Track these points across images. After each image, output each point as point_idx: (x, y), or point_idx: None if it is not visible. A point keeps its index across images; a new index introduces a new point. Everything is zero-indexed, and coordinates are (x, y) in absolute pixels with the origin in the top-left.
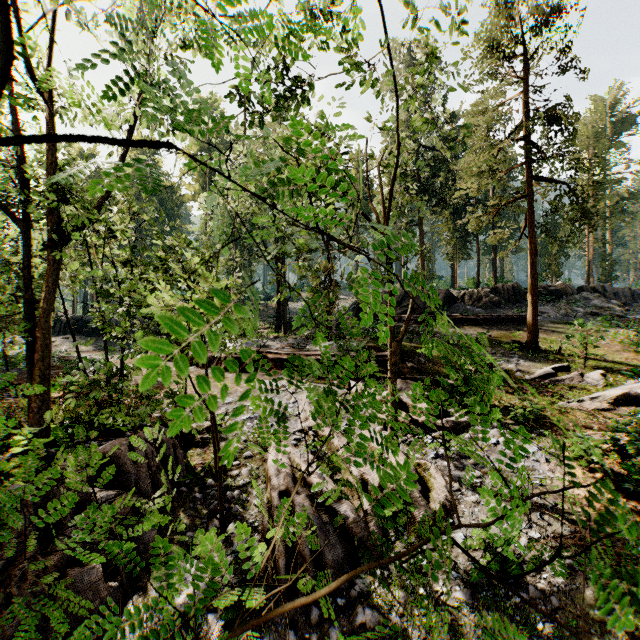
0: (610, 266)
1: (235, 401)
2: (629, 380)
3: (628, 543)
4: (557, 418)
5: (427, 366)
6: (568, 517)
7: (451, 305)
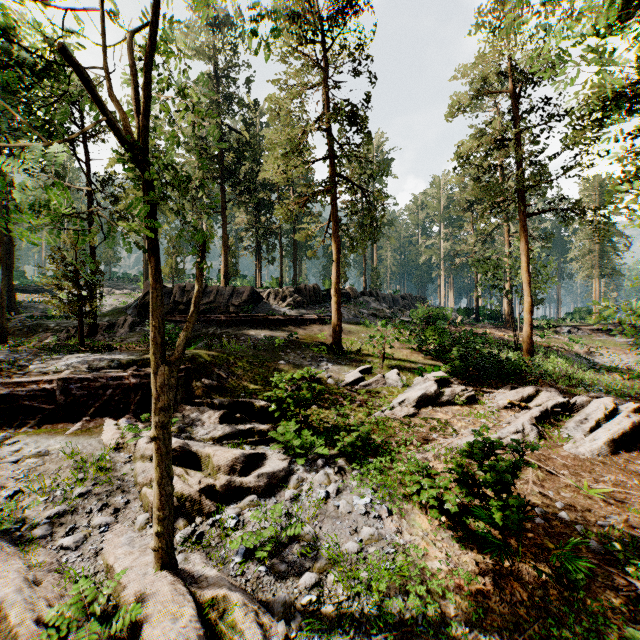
0: (377, 276)
1: None
2: (417, 377)
3: None
4: (378, 435)
5: (230, 381)
6: (447, 634)
7: (257, 304)
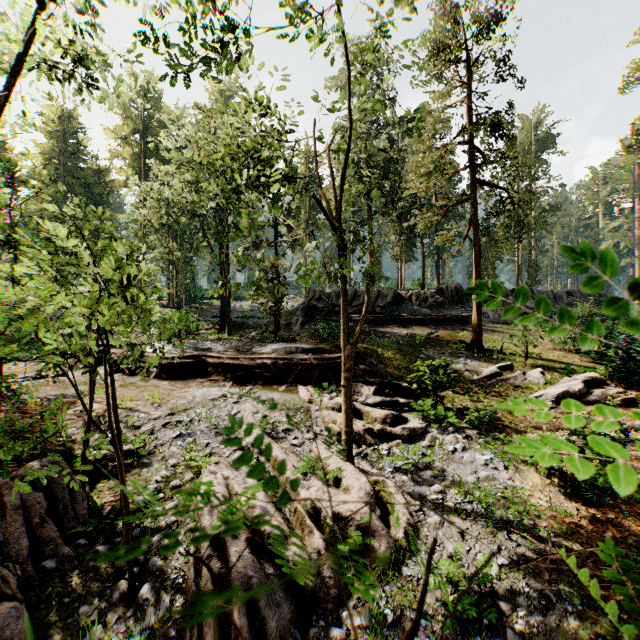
0: (536, 271)
1: (165, 415)
2: (565, 377)
3: (598, 560)
4: (508, 419)
5: (379, 368)
6: (535, 534)
7: (399, 305)
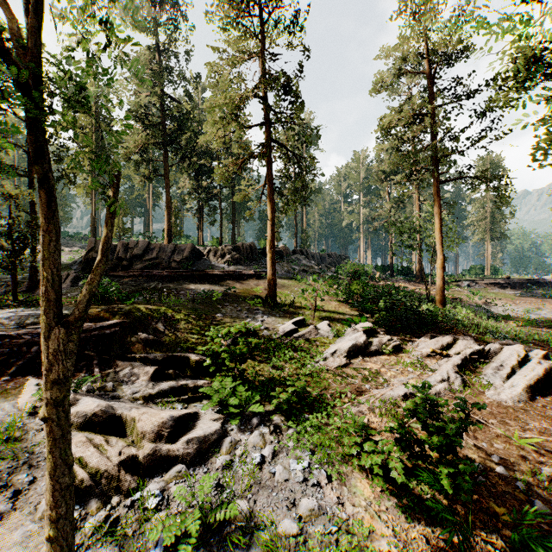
0: (307, 237)
1: None
2: (346, 328)
3: None
4: (313, 387)
5: (167, 334)
6: None
7: (197, 260)
